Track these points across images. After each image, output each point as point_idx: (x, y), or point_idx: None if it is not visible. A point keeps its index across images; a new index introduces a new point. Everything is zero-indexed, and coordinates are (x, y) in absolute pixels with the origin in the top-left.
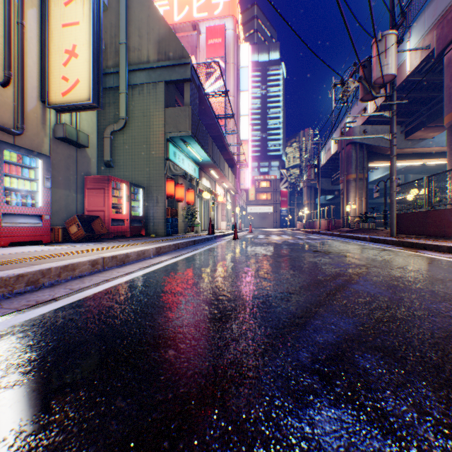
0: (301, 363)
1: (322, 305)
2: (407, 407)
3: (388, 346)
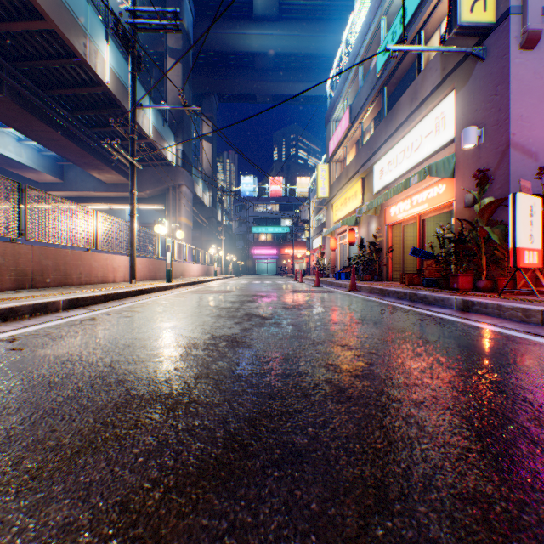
0: (369, 361)
1: (378, 428)
2: (317, 353)
3: (306, 374)
